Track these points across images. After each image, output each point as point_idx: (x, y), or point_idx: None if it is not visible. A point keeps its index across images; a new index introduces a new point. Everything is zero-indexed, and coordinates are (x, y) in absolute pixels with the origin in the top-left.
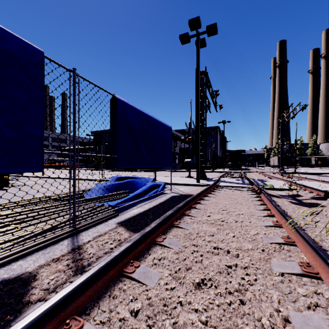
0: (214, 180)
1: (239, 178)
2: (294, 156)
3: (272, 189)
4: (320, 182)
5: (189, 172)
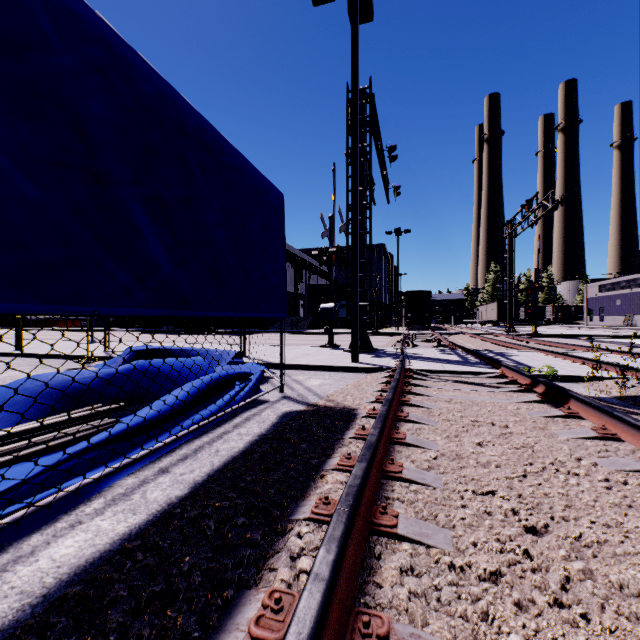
0: (392, 354)
1: (440, 347)
2: (535, 301)
3: (551, 379)
4: (628, 356)
5: (330, 336)
